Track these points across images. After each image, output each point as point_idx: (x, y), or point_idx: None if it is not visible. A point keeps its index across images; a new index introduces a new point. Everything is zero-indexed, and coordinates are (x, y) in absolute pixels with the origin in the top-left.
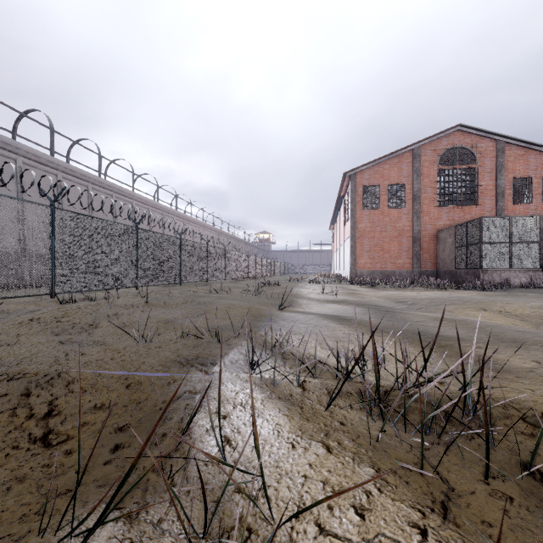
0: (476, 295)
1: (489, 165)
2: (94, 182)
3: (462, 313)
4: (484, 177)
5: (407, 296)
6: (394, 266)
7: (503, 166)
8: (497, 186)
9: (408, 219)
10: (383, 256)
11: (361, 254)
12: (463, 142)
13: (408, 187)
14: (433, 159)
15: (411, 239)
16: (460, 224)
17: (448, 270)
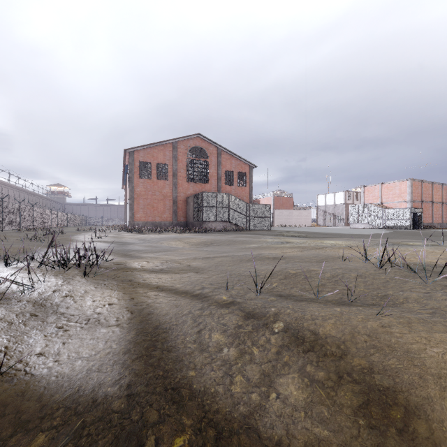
0: (190, 235)
1: (214, 161)
2: None
3: (167, 243)
4: (212, 168)
5: (150, 237)
6: (161, 219)
7: (221, 163)
8: (218, 174)
9: (170, 188)
10: (153, 212)
11: (138, 210)
12: (201, 145)
13: (170, 167)
14: (185, 152)
15: (171, 201)
16: (195, 194)
17: (191, 222)
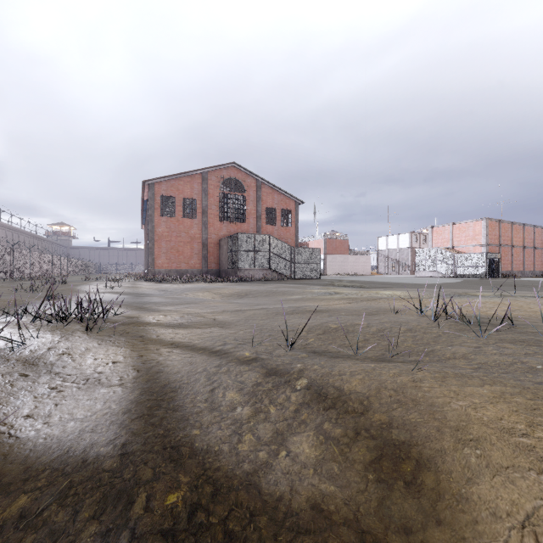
0: (221, 285)
1: (252, 195)
2: None
3: (193, 295)
4: (250, 204)
5: (172, 287)
6: (188, 266)
7: (260, 198)
8: (257, 211)
9: (199, 228)
10: (178, 257)
11: (160, 255)
12: (237, 176)
13: (199, 203)
14: (217, 184)
15: (200, 244)
16: (229, 236)
17: (224, 269)
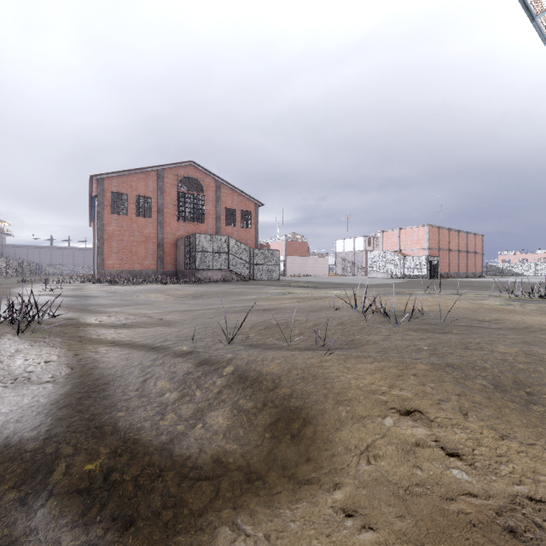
0: (177, 287)
1: (211, 195)
2: None
3: (145, 296)
4: (209, 204)
5: (123, 289)
6: (142, 267)
7: (220, 199)
8: (216, 211)
9: (154, 227)
10: (131, 258)
11: (110, 255)
12: (195, 175)
13: (154, 201)
14: (173, 182)
15: (156, 245)
16: (187, 236)
17: (181, 270)
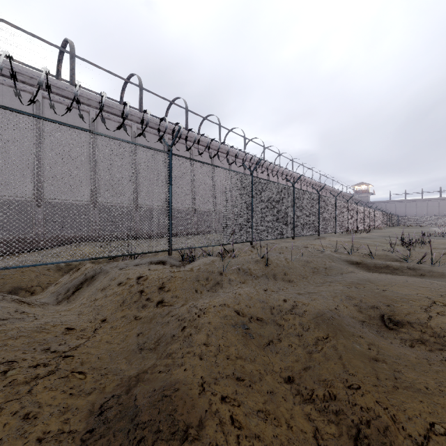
0: None
1: None
2: (215, 149)
3: None
4: None
5: None
6: None
7: None
8: None
9: None
10: None
11: None
12: None
13: None
14: None
15: None
16: None
17: None
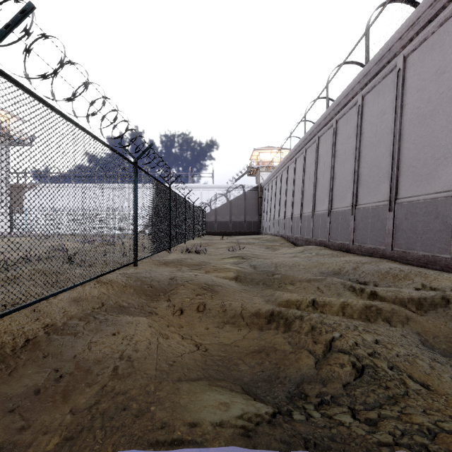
0: None
1: None
2: None
3: None
4: None
5: None
6: None
7: None
8: None
9: None
10: None
11: None
12: None
13: None
14: None
15: None
16: None
17: None
